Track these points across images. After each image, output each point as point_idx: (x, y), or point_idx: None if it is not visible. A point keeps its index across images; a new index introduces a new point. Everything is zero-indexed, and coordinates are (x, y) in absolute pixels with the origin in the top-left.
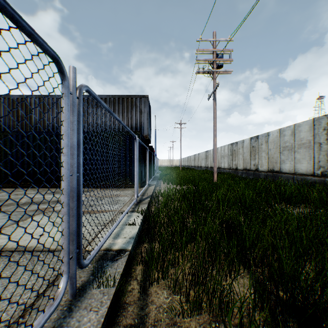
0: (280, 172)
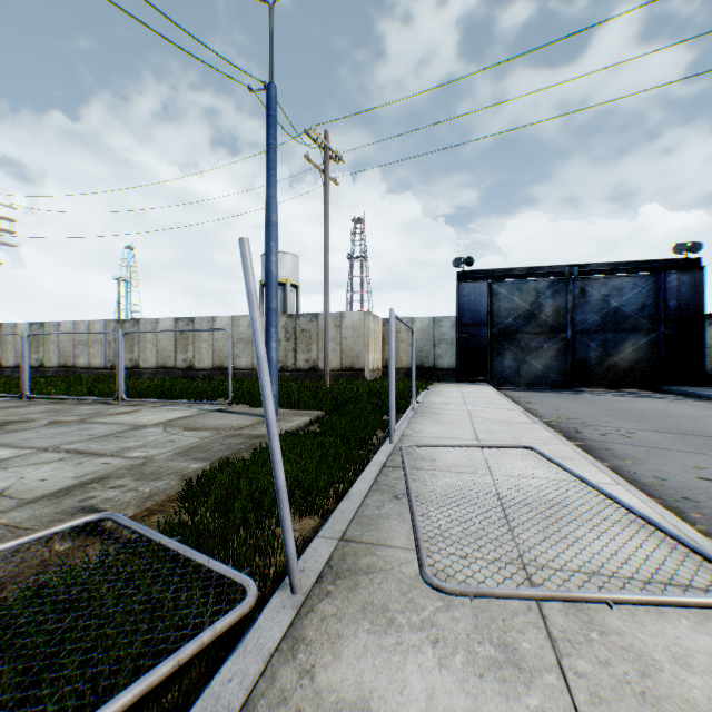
0: (76, 368)
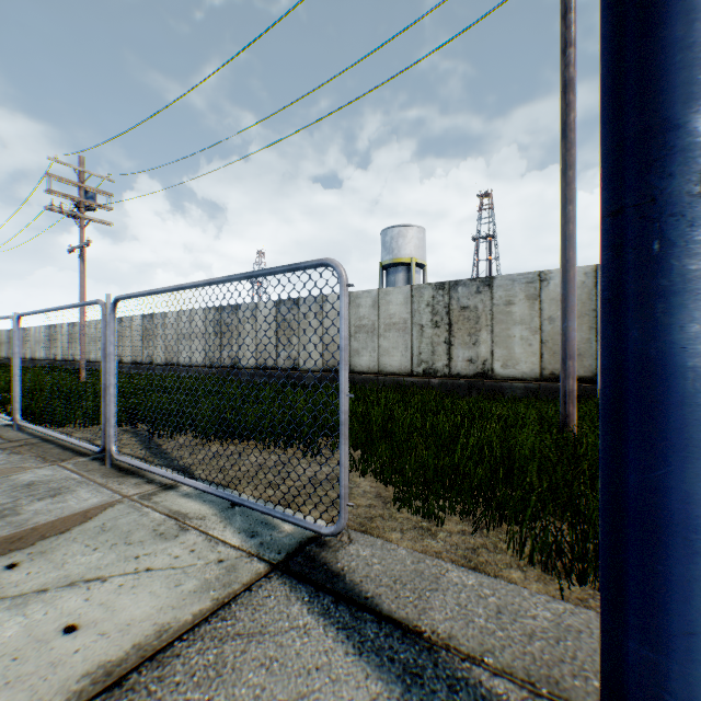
0: (179, 365)
